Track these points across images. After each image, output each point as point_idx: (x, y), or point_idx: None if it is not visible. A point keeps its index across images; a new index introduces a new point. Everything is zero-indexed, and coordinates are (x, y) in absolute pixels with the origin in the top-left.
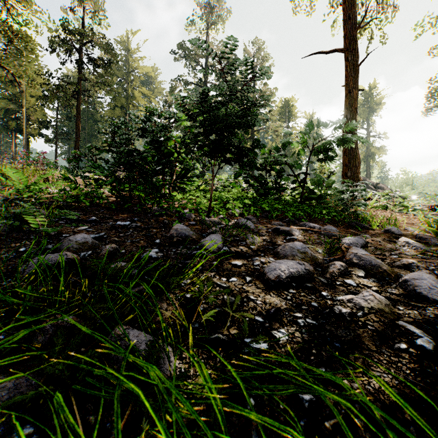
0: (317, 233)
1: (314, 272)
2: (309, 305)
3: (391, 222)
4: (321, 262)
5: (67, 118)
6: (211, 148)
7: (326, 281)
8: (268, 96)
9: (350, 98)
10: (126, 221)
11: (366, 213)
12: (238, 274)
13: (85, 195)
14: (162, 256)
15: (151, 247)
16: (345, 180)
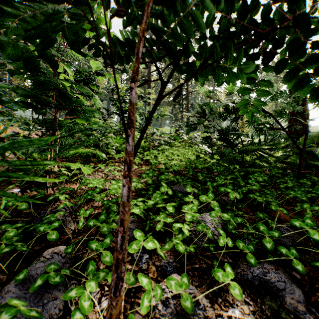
0: None
1: None
2: None
3: None
4: None
5: None
6: None
7: None
8: None
9: None
10: None
11: None
12: None
13: None
14: None
15: None
16: None
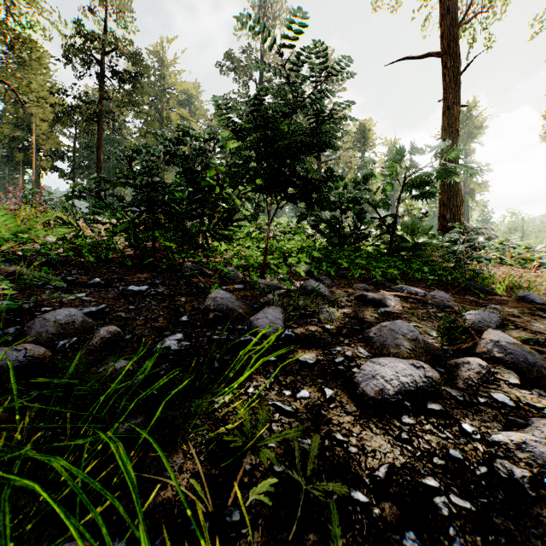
0: (421, 301)
1: (440, 380)
2: (447, 457)
3: (521, 283)
4: (442, 355)
5: (87, 148)
6: (267, 179)
7: (461, 397)
8: (350, 102)
9: (450, 117)
10: (143, 284)
11: (488, 271)
12: (311, 381)
13: (94, 246)
14: (187, 348)
15: (173, 329)
16: (456, 224)
